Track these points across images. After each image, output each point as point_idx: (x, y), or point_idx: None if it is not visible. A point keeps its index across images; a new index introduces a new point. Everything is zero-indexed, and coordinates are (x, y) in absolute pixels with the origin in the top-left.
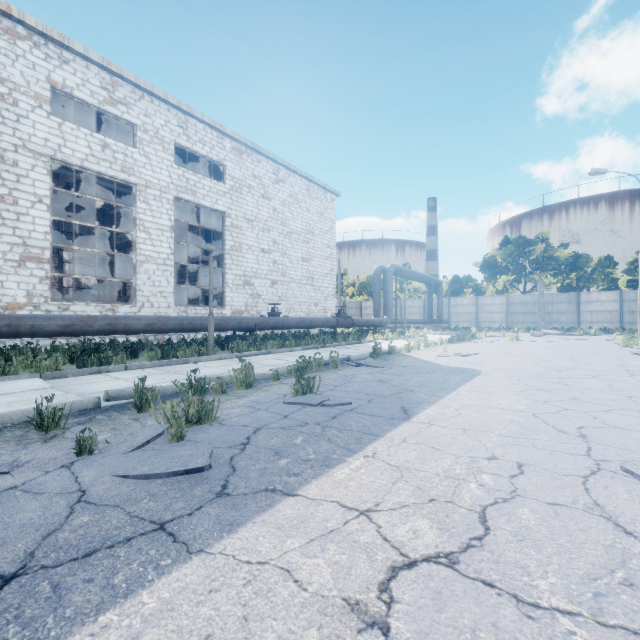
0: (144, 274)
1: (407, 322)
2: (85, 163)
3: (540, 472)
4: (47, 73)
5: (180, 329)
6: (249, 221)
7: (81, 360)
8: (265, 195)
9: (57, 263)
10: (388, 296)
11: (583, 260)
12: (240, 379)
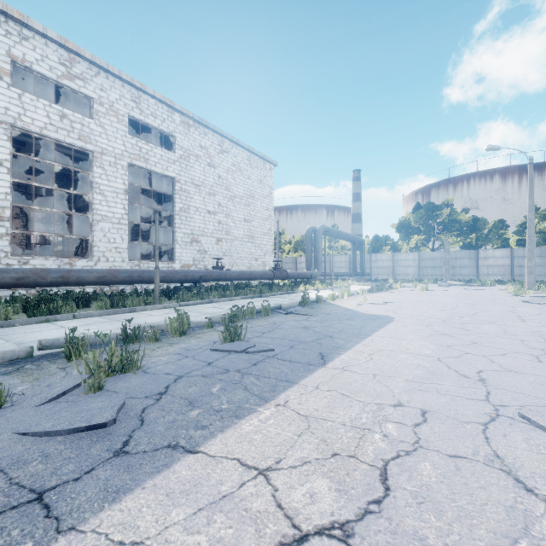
0: (100, 232)
1: (335, 275)
2: (44, 131)
3: (442, 420)
4: (7, 48)
5: (130, 281)
6: (196, 186)
7: (31, 310)
8: (211, 163)
9: (25, 222)
10: (318, 252)
11: (481, 223)
12: (175, 327)
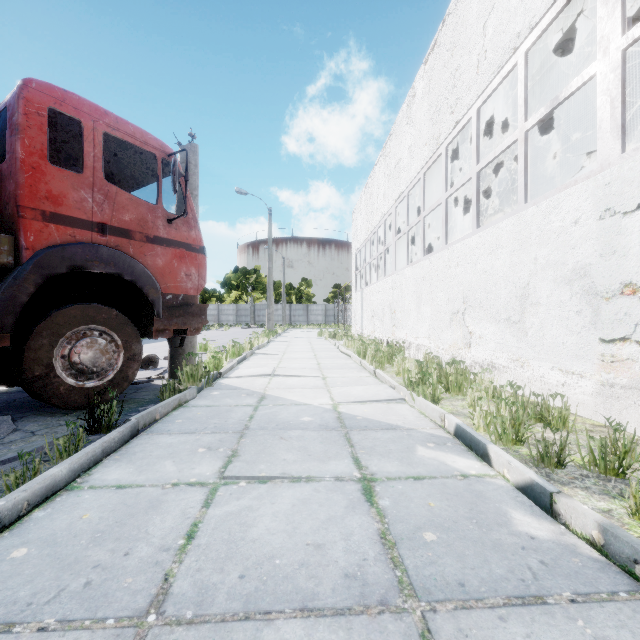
0: None
1: None
2: None
3: None
4: None
5: None
6: None
7: None
8: None
9: None
10: None
11: (278, 285)
12: None
